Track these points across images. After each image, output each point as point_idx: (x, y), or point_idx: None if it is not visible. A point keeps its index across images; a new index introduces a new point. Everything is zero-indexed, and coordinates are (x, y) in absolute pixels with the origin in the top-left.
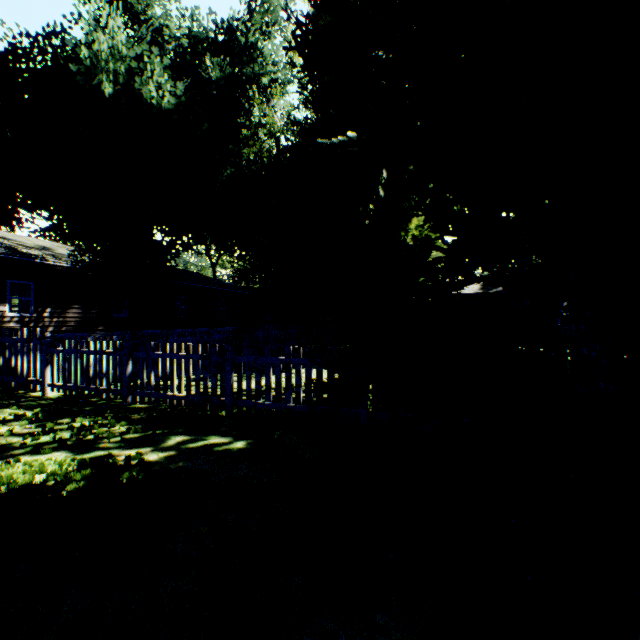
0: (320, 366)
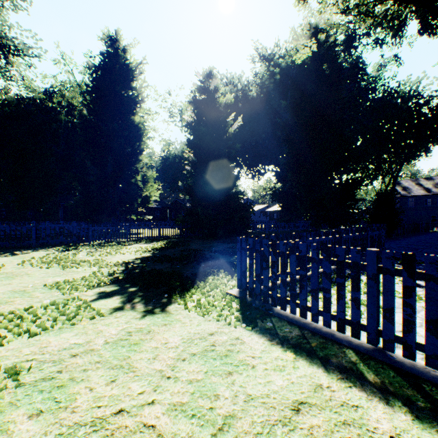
0: (178, 227)
